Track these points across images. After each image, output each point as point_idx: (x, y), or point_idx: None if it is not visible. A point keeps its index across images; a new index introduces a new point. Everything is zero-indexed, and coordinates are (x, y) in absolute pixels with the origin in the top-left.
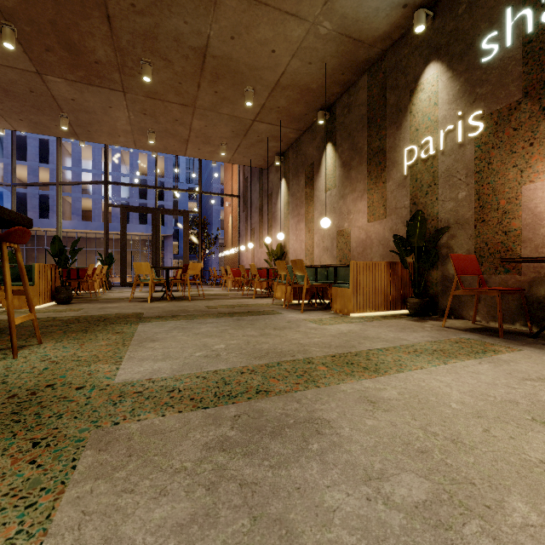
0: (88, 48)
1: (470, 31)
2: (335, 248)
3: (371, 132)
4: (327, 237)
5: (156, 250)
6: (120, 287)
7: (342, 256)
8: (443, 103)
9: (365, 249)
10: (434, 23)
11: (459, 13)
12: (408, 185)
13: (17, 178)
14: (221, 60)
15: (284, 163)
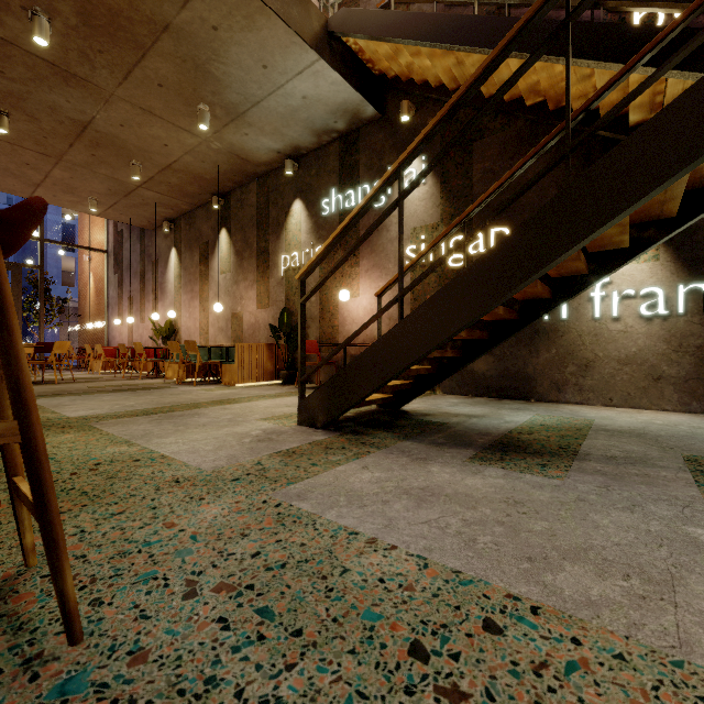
0: None
1: (317, 190)
2: (230, 329)
3: (259, 233)
4: (222, 318)
5: None
6: None
7: (236, 337)
8: (304, 231)
9: (255, 332)
10: (299, 171)
11: (312, 174)
12: (284, 284)
13: None
14: (106, 135)
15: (176, 232)
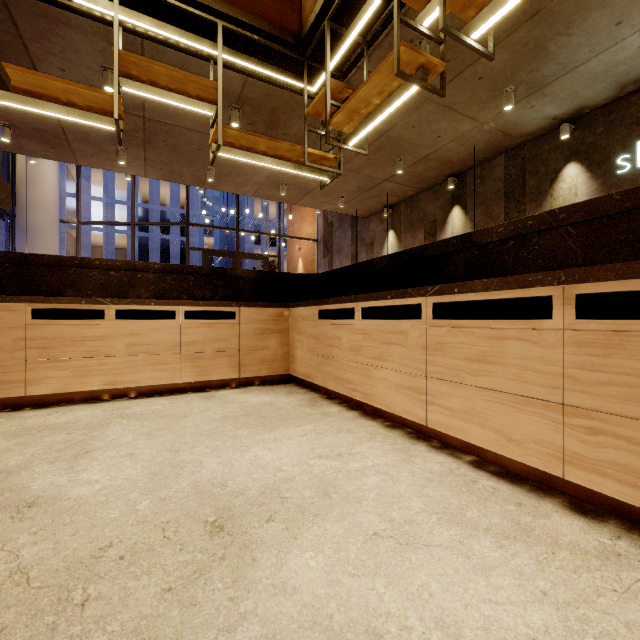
0: (286, 125)
1: (607, 148)
2: None
3: (509, 204)
4: None
5: None
6: None
7: None
8: (582, 195)
9: None
10: (575, 133)
11: (597, 132)
12: None
13: None
14: (393, 139)
15: (393, 216)
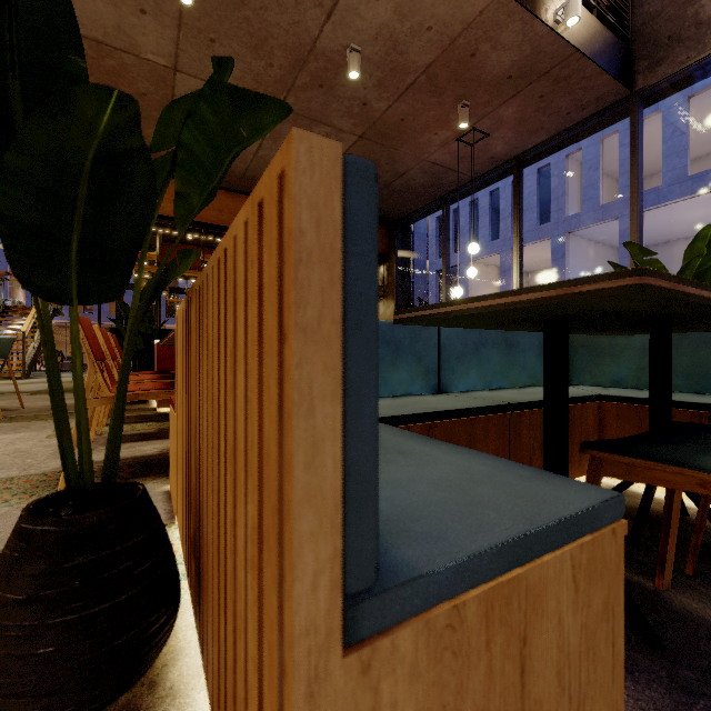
0: None
1: None
2: None
3: None
4: None
5: None
6: None
7: None
8: None
9: None
10: None
11: None
12: None
13: None
14: None
15: None
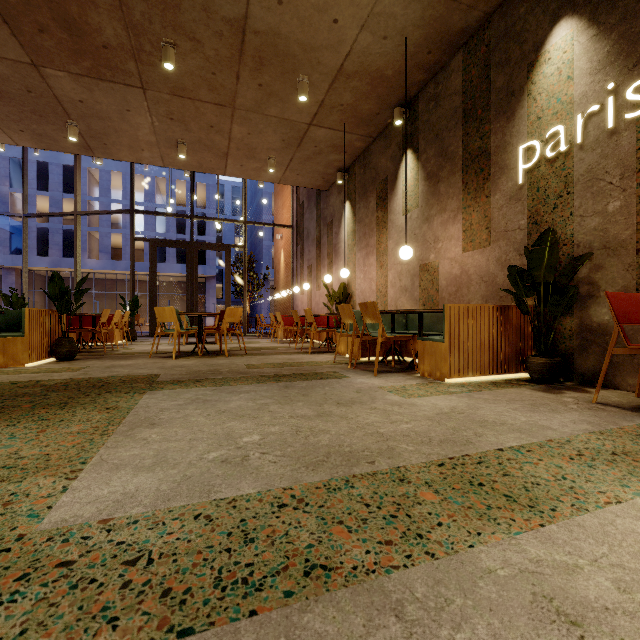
0: (92, 26)
1: None
2: (417, 287)
3: (469, 129)
4: (405, 273)
5: (192, 293)
6: (148, 338)
7: (427, 299)
8: (581, 75)
9: (460, 289)
10: None
11: None
12: (525, 197)
13: (39, 211)
14: (266, 37)
15: (349, 182)
